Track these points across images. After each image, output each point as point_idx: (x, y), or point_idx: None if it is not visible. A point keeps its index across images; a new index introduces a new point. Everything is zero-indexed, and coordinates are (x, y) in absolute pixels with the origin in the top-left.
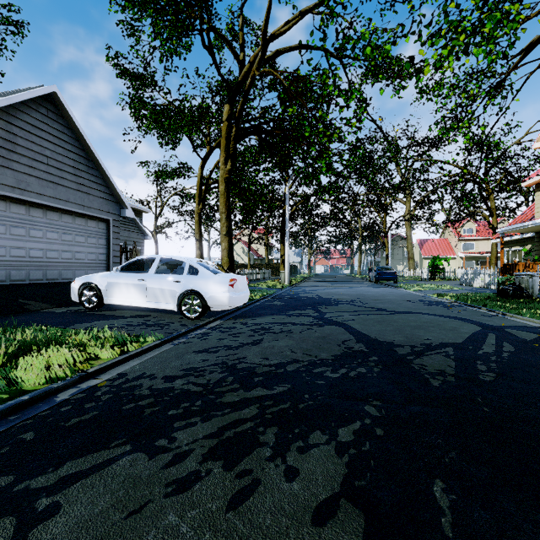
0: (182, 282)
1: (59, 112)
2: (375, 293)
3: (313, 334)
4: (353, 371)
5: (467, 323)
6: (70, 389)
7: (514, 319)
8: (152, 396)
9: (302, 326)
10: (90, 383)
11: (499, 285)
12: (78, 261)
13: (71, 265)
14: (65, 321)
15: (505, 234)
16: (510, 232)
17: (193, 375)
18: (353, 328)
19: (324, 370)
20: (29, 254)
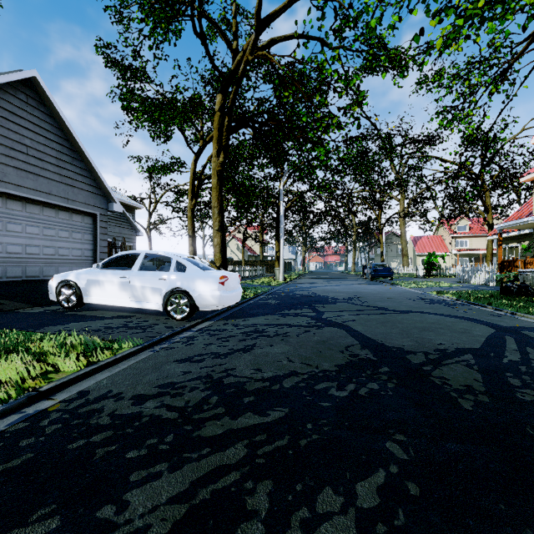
0: (168, 279)
1: (40, 99)
2: (373, 290)
3: (312, 338)
4: (363, 388)
5: (478, 324)
6: (11, 415)
7: (525, 319)
8: (111, 426)
9: (299, 327)
10: (40, 406)
11: (502, 282)
12: (62, 258)
13: (53, 261)
14: (36, 322)
15: (502, 231)
16: (508, 228)
17: (169, 393)
18: (356, 330)
19: (328, 387)
20: (6, 249)
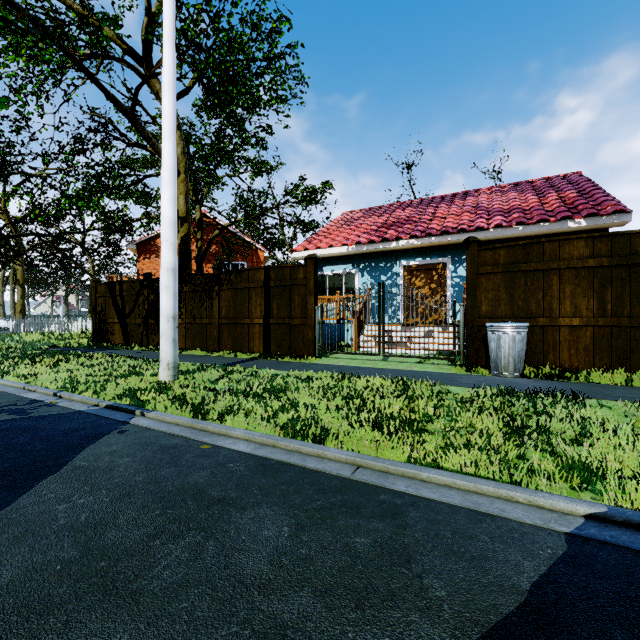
0: None
1: None
2: None
3: None
4: None
5: None
6: None
7: None
8: None
9: None
10: None
11: None
12: None
13: None
14: None
15: None
16: None
17: None
18: None
19: None
20: None
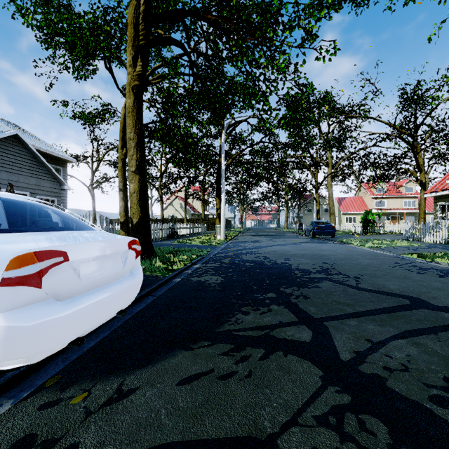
0: None
1: None
2: (333, 252)
3: None
4: None
5: None
6: None
7: None
8: None
9: None
10: None
11: None
12: None
13: None
14: None
15: (443, 188)
16: None
17: None
18: None
19: None
20: None
